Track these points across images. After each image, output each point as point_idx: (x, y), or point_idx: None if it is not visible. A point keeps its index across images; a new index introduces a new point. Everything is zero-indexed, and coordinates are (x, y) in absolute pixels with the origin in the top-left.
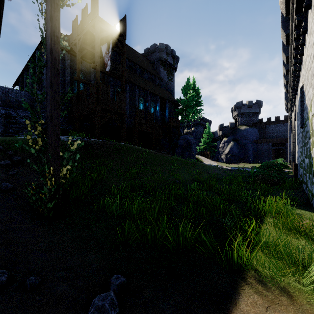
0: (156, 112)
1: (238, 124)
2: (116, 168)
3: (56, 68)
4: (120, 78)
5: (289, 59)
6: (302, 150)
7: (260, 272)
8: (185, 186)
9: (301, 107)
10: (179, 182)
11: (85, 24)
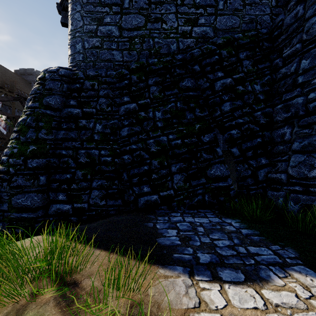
0: None
1: None
2: None
3: None
4: None
5: None
6: None
7: None
8: None
9: None
10: None
11: None
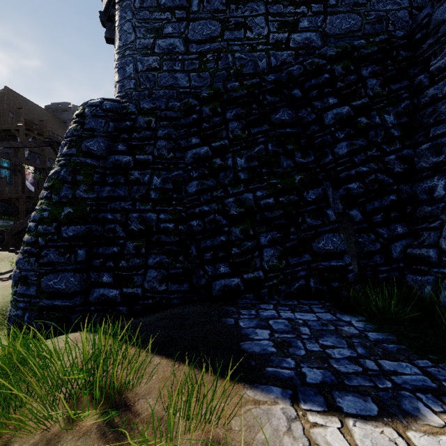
0: None
1: None
2: None
3: None
4: None
5: None
6: None
7: None
8: None
9: None
10: None
11: (4, 122)
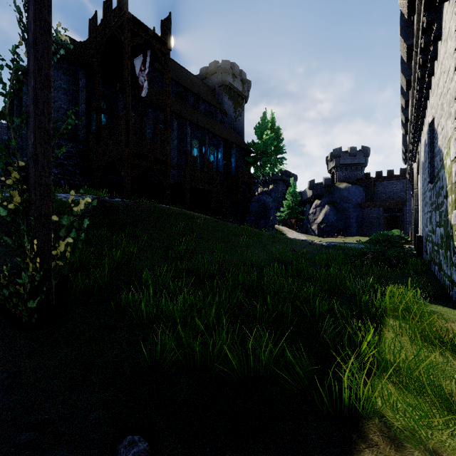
0: (218, 161)
1: (336, 181)
2: (154, 242)
3: (44, 75)
4: (162, 108)
5: (412, 82)
6: (432, 216)
7: (392, 424)
8: (260, 270)
9: (431, 151)
10: (250, 264)
11: (108, 25)
